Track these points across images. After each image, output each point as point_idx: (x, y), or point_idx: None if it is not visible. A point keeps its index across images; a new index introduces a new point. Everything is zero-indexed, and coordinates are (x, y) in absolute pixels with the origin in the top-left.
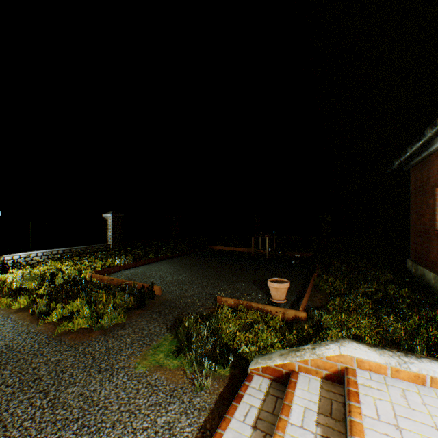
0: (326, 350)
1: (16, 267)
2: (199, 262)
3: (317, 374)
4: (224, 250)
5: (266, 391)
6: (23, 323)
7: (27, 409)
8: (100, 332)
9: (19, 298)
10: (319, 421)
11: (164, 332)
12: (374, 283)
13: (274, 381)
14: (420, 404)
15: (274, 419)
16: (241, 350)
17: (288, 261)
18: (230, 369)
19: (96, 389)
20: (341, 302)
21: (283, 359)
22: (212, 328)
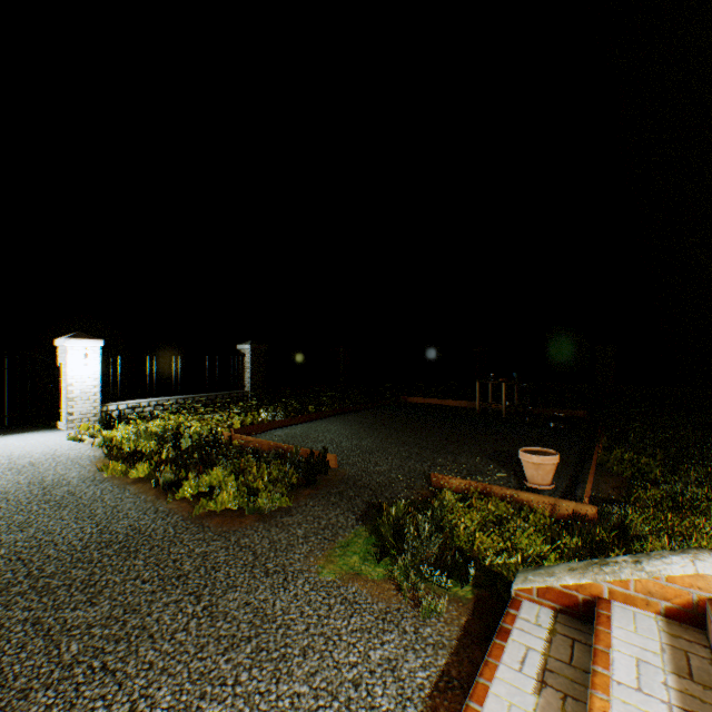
0: (664, 566)
1: (124, 421)
2: (389, 421)
3: (647, 606)
4: (427, 404)
5: (550, 628)
6: (146, 498)
7: (176, 616)
8: (256, 517)
9: (136, 462)
10: (671, 684)
11: (353, 525)
12: None
13: (561, 613)
14: None
15: (574, 674)
16: (486, 561)
17: (542, 424)
18: (472, 588)
19: (266, 598)
20: (659, 494)
21: (578, 577)
22: (436, 520)
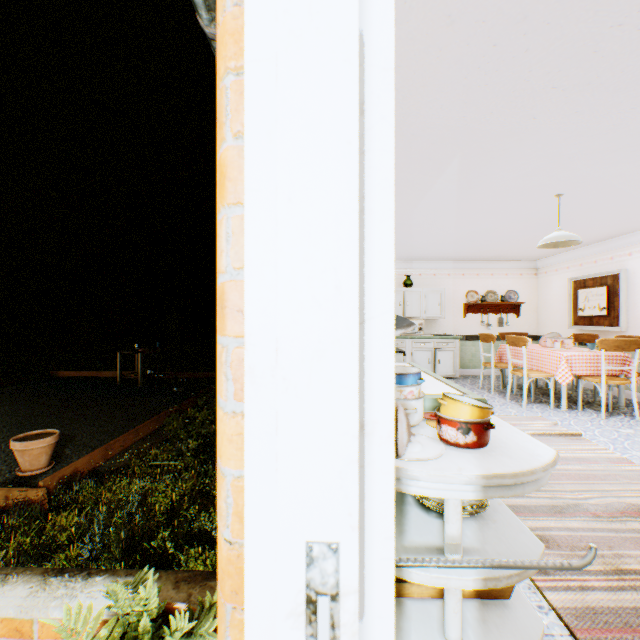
0: None
1: None
2: None
3: None
4: (78, 378)
5: None
6: None
7: None
8: None
9: None
10: None
11: None
12: None
13: None
14: None
15: None
16: None
17: (170, 389)
18: None
19: None
20: (159, 453)
21: None
22: None
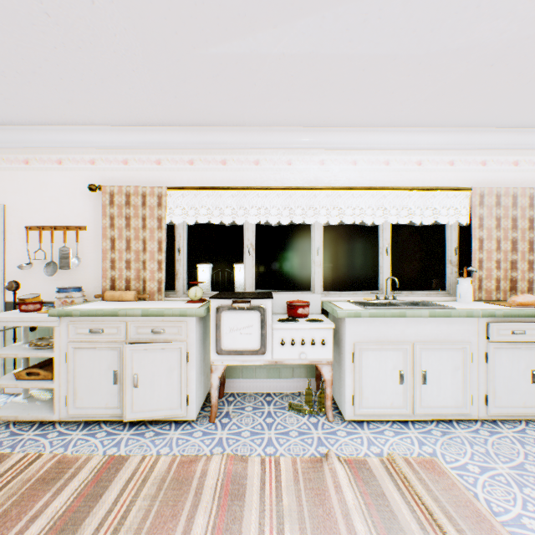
0: None
1: None
2: None
3: None
4: None
5: None
6: None
7: None
8: None
9: None
10: None
11: None
12: None
13: None
14: None
15: None
16: None
17: None
18: None
19: None
20: None
21: None
22: None
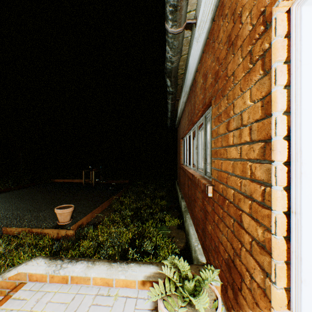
0: (12, 271)
1: None
2: (26, 195)
3: (2, 293)
4: (64, 182)
5: None
6: None
7: None
8: None
9: None
10: None
11: None
12: (149, 199)
13: None
14: (44, 304)
15: None
16: None
17: (107, 188)
18: None
19: None
20: (115, 216)
21: None
22: None
